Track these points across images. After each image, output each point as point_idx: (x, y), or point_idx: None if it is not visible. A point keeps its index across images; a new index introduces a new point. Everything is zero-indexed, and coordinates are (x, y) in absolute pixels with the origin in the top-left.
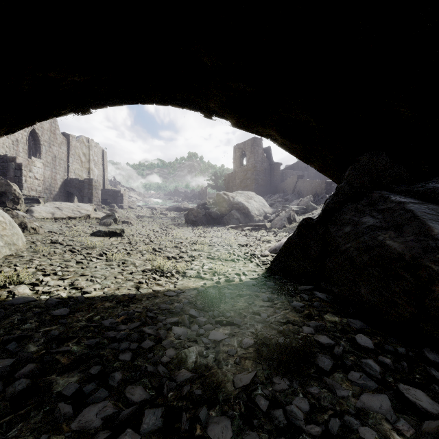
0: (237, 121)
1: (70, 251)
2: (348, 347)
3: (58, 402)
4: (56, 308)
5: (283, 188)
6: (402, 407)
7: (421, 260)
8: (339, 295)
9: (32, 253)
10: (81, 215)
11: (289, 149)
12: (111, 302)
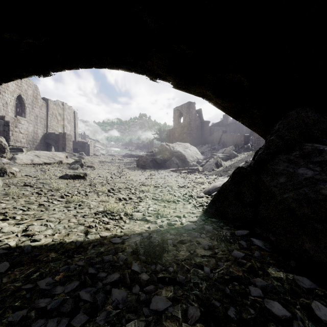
0: (178, 83)
1: (37, 193)
2: (306, 320)
3: None
4: None
5: (211, 140)
6: None
7: None
8: (277, 244)
9: (3, 196)
10: (55, 161)
11: (221, 108)
12: (56, 252)
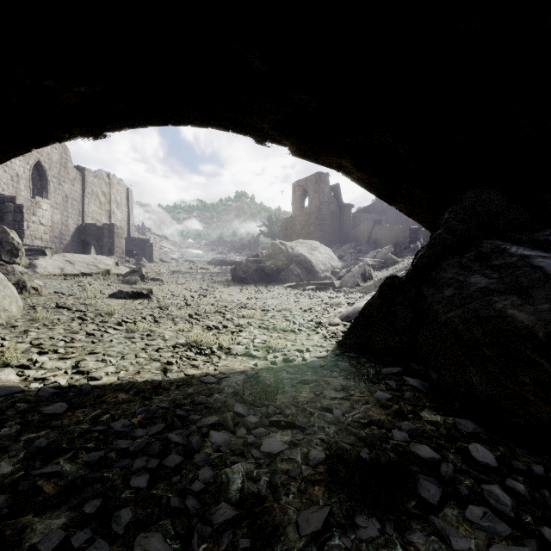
0: (299, 148)
1: (79, 318)
2: (460, 463)
3: None
4: (50, 402)
5: (355, 237)
6: None
7: None
8: (438, 382)
9: (29, 322)
10: (99, 271)
11: (366, 186)
12: (127, 393)
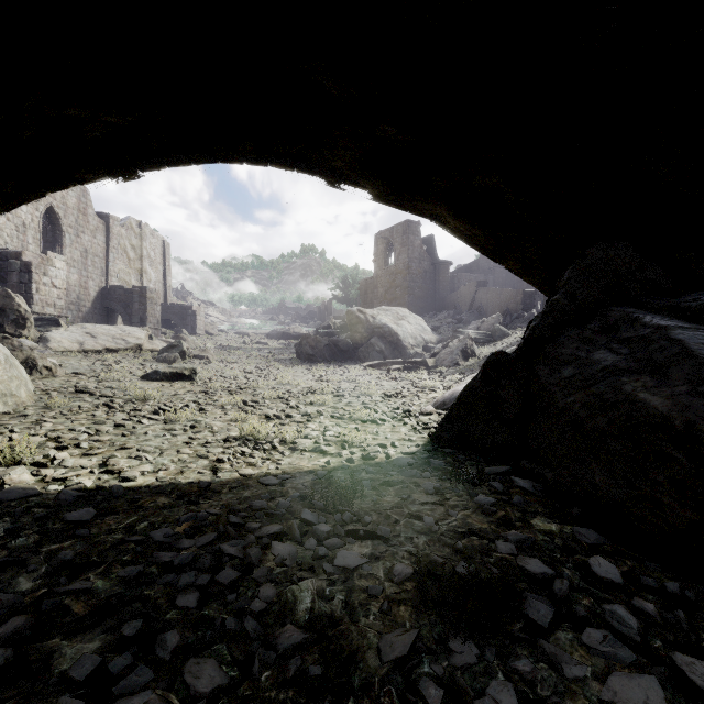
0: (382, 192)
1: (105, 406)
2: (578, 580)
3: (61, 693)
4: (74, 508)
5: (454, 303)
6: (685, 699)
7: (703, 429)
8: (555, 483)
9: (42, 410)
10: (128, 346)
11: (467, 238)
12: (168, 497)
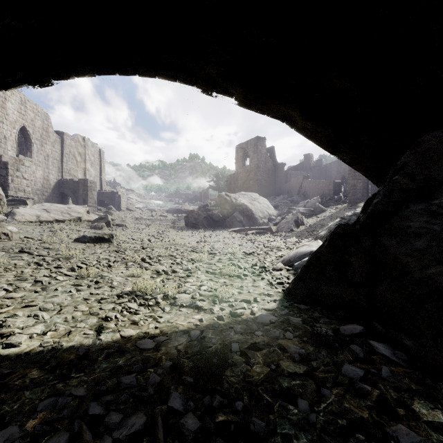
0: (245, 97)
1: (36, 264)
2: None
3: None
4: None
5: (288, 190)
6: None
7: None
8: (417, 352)
9: None
10: (71, 218)
11: (310, 135)
12: (42, 369)
